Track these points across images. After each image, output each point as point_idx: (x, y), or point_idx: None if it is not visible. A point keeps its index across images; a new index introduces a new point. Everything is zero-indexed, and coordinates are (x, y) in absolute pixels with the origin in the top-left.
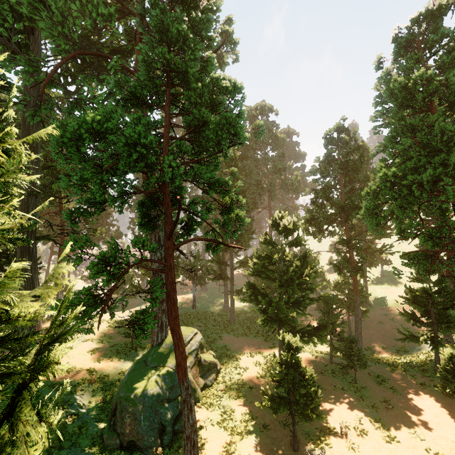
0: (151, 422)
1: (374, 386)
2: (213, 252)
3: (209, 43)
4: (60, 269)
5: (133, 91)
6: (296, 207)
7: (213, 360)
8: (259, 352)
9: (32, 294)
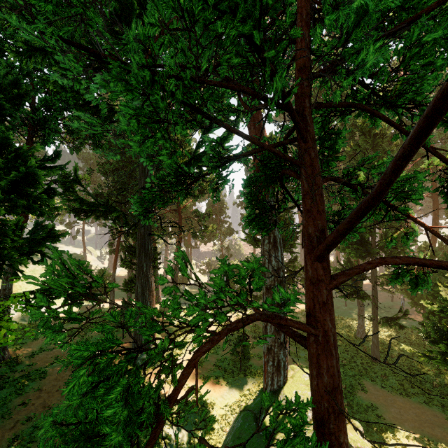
0: None
1: None
2: (413, 286)
3: None
4: None
5: None
6: None
7: (364, 446)
8: None
9: None
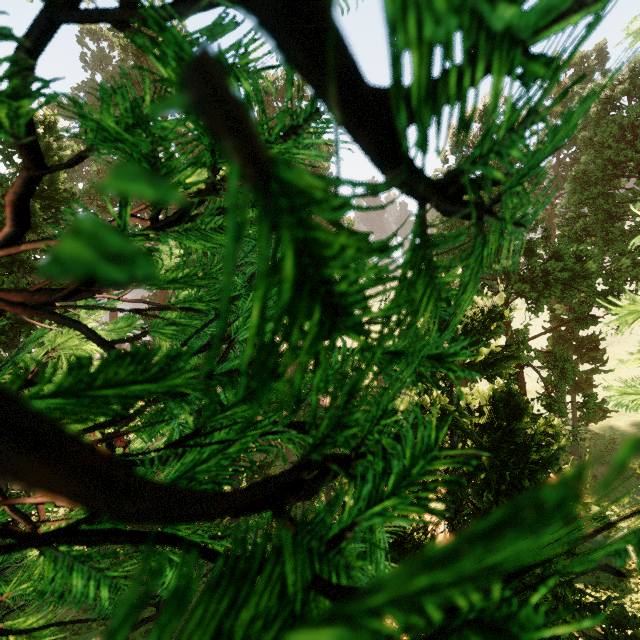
0: None
1: None
2: None
3: None
4: None
5: None
6: None
7: None
8: None
9: None
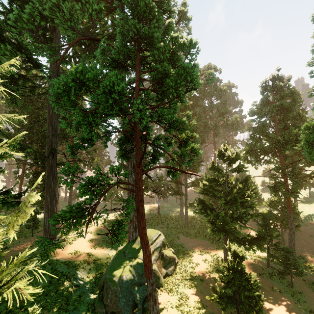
0: (127, 300)
1: (310, 292)
2: (173, 177)
3: (169, 15)
4: (29, 199)
5: (113, 57)
6: (235, 141)
7: (172, 255)
8: (207, 251)
9: (0, 224)
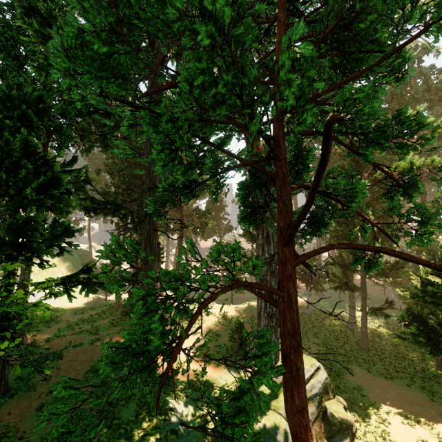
0: None
1: None
2: (367, 268)
3: None
4: None
5: None
6: None
7: (346, 417)
8: (425, 421)
9: None
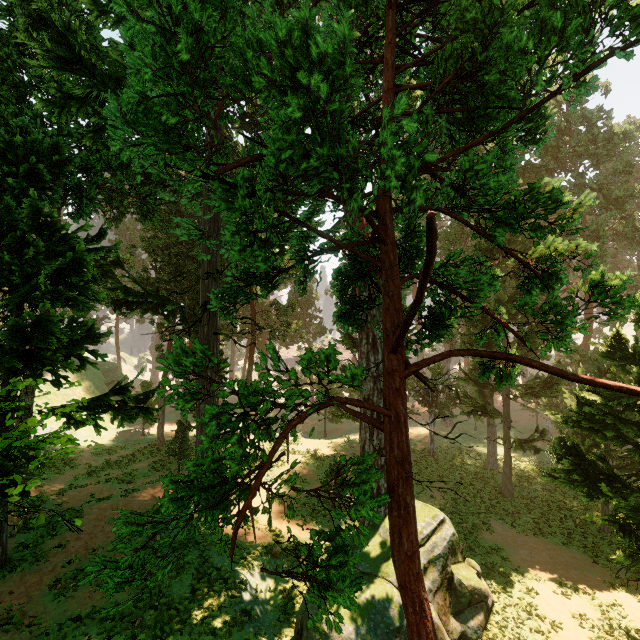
0: None
1: None
2: (499, 382)
3: None
4: None
5: None
6: None
7: (479, 585)
8: (584, 589)
9: None
